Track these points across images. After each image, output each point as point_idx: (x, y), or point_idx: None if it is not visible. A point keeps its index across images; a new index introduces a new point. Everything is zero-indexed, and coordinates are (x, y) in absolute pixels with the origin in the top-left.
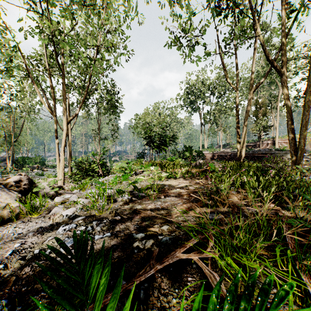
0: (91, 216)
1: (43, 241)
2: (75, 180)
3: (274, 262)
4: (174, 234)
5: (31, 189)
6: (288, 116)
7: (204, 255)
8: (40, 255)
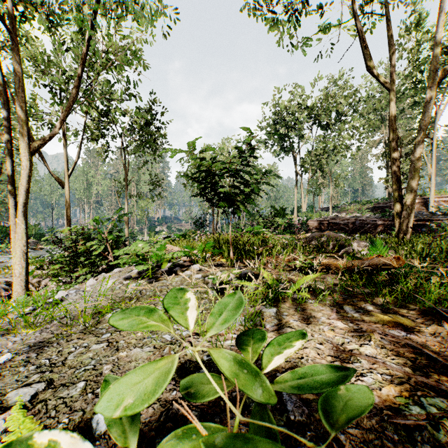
0: None
1: None
2: (55, 275)
3: None
4: None
5: None
6: None
7: None
8: None
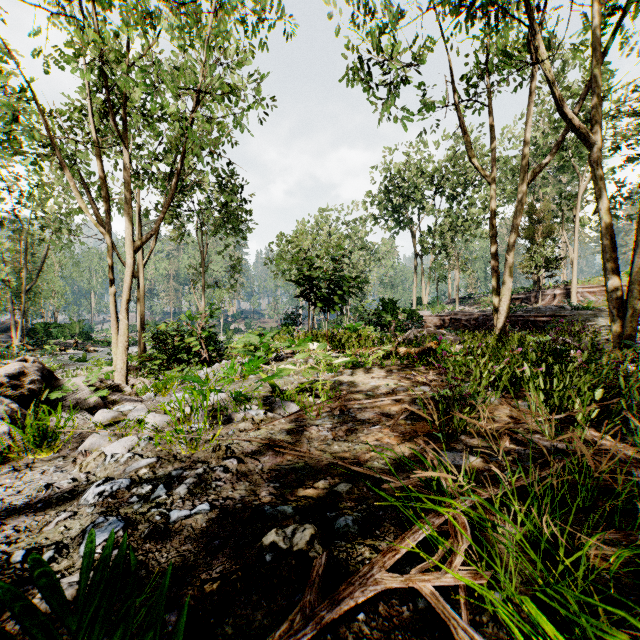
0: (169, 458)
1: (44, 525)
2: (150, 371)
3: (633, 594)
4: (366, 508)
5: (49, 392)
6: (604, 236)
7: (450, 579)
8: (24, 566)
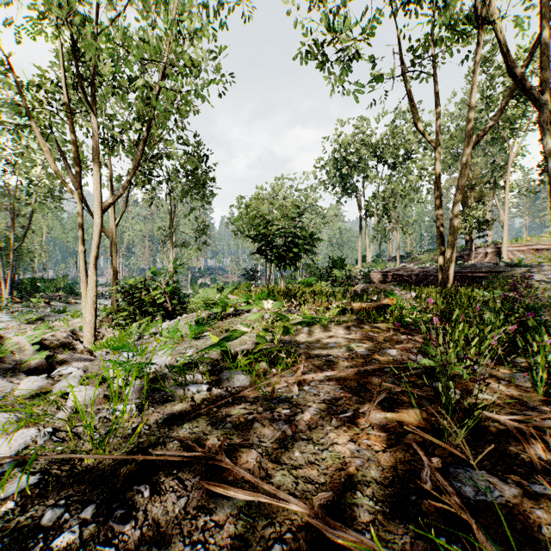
0: (60, 474)
1: None
2: (118, 324)
3: None
4: None
5: None
6: None
7: None
8: None
